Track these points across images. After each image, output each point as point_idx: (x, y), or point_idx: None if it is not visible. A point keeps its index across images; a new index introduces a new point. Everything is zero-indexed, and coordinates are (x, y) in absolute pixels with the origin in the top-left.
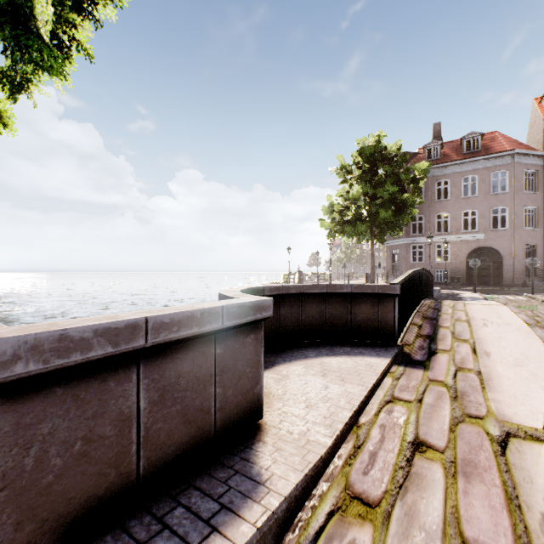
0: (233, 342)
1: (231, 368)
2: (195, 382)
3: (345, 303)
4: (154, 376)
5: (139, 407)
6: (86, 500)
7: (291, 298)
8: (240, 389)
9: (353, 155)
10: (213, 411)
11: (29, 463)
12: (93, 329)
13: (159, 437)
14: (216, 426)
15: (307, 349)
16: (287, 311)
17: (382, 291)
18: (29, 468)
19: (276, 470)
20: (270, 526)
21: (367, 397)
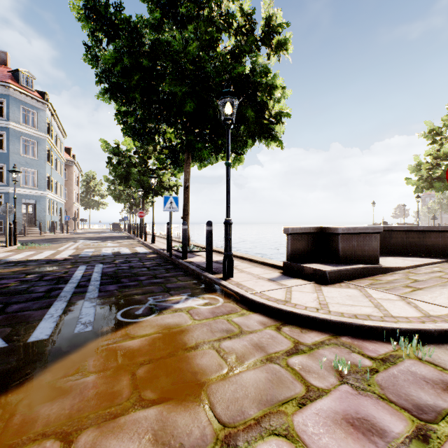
0: (370, 237)
1: (370, 244)
2: (363, 244)
3: (419, 235)
4: (356, 239)
5: (354, 245)
6: (348, 257)
7: (385, 232)
8: (372, 251)
9: (442, 119)
10: (366, 253)
11: (343, 247)
12: (351, 227)
13: (357, 252)
14: (367, 257)
15: (394, 255)
16: (383, 238)
17: (443, 229)
18: (343, 247)
19: (386, 265)
20: (387, 268)
21: (423, 265)
